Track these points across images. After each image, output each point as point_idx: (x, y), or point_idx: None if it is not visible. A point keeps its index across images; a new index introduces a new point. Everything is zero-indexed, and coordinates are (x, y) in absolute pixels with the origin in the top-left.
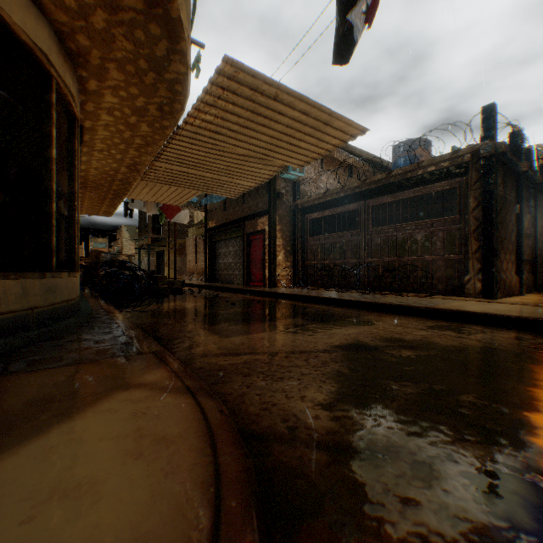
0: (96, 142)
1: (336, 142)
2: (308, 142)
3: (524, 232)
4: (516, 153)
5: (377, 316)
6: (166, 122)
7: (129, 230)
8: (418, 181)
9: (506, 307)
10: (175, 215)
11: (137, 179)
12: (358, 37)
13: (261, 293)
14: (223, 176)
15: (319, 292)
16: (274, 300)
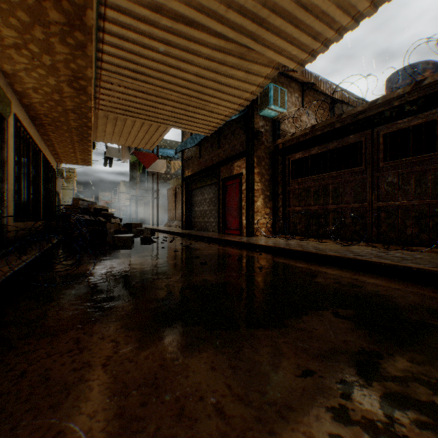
0: None
1: None
2: None
3: None
4: None
5: None
6: None
7: (125, 185)
8: None
9: None
10: (151, 164)
11: (91, 108)
12: None
13: (239, 245)
14: (192, 97)
15: (313, 244)
16: (257, 256)
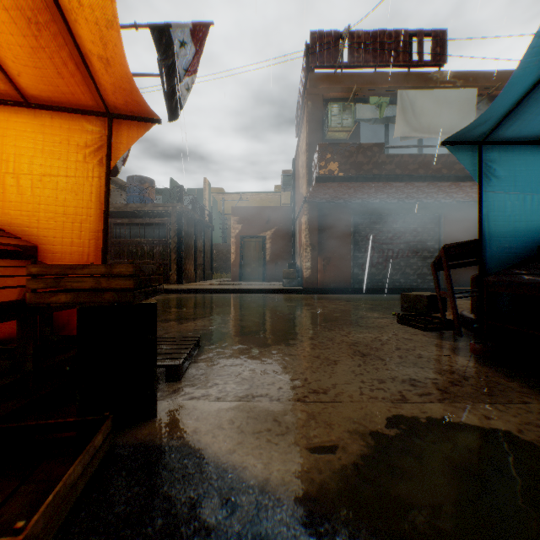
0: None
1: None
2: None
3: (200, 249)
4: (195, 208)
5: None
6: None
7: None
8: (146, 215)
9: (184, 286)
10: None
11: None
12: (119, 170)
13: None
14: None
15: None
16: None
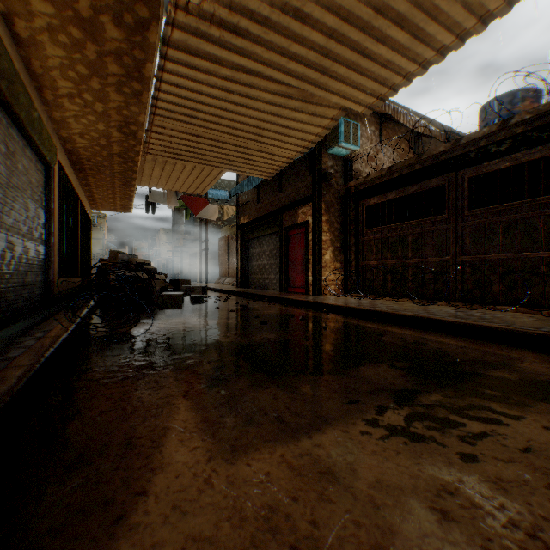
0: (55, 78)
1: (443, 43)
2: (391, 46)
3: None
4: None
5: (544, 362)
6: (141, 9)
7: (166, 233)
8: None
9: None
10: (201, 210)
11: (138, 152)
12: None
13: (304, 304)
14: (251, 139)
15: (387, 304)
16: (323, 316)
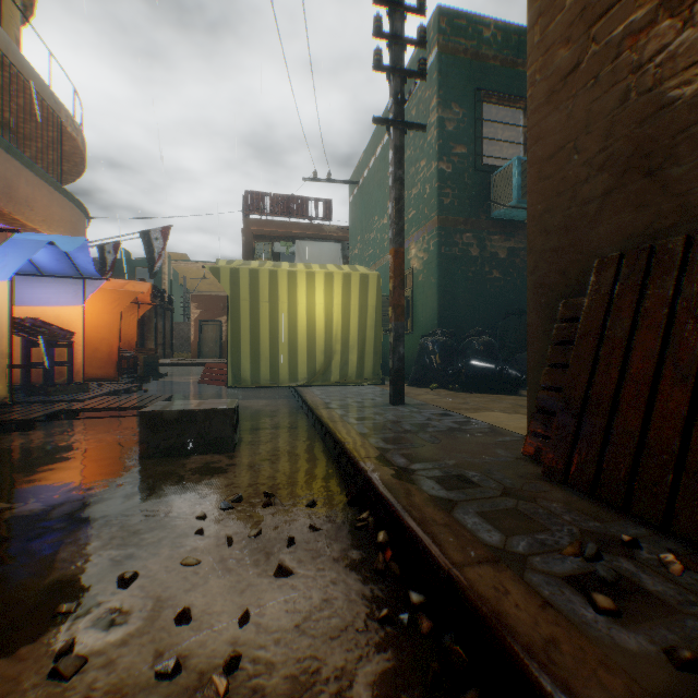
0: None
1: None
2: None
3: (161, 331)
4: (156, 295)
5: None
6: None
7: None
8: None
9: None
10: None
11: None
12: None
13: None
14: None
15: None
16: None
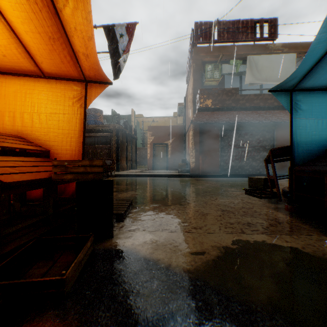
0: None
1: None
2: None
3: (129, 151)
4: (126, 127)
5: None
6: None
7: None
8: (98, 131)
9: (120, 173)
10: None
11: None
12: None
13: None
14: None
15: None
16: None
